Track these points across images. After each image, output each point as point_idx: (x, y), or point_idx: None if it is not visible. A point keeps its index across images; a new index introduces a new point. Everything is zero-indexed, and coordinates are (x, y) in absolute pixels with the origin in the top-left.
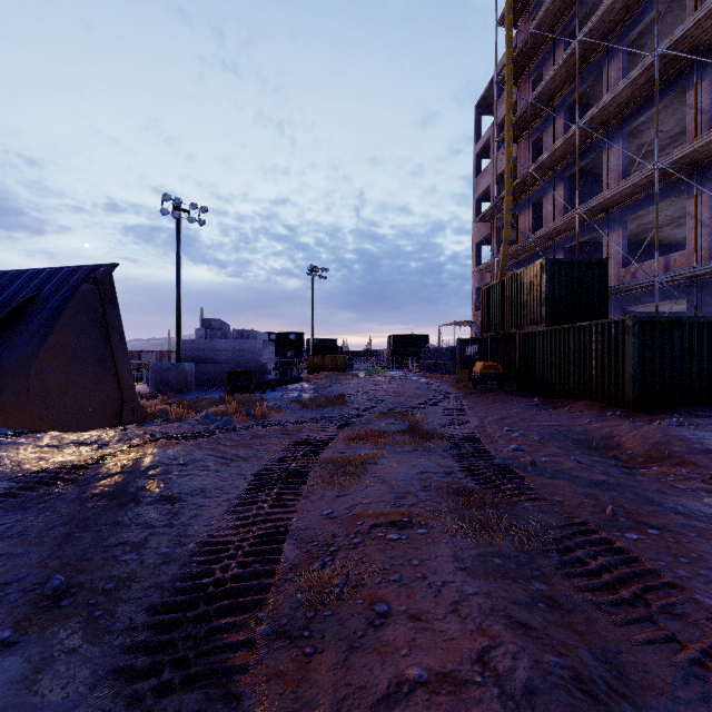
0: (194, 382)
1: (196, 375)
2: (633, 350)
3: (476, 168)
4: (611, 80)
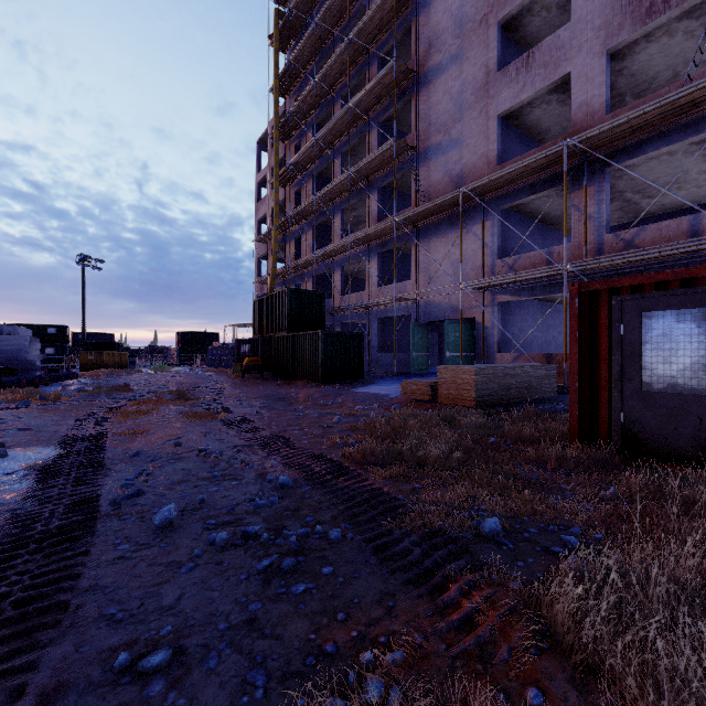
0: None
1: None
2: (322, 350)
3: (258, 195)
4: (336, 171)
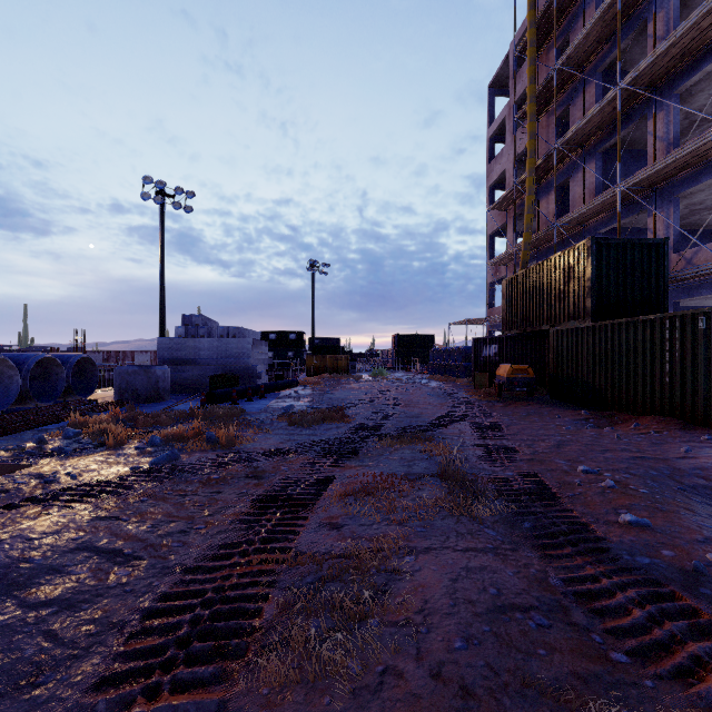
0: (167, 388)
1: (174, 379)
2: None
3: (489, 153)
4: (658, 34)
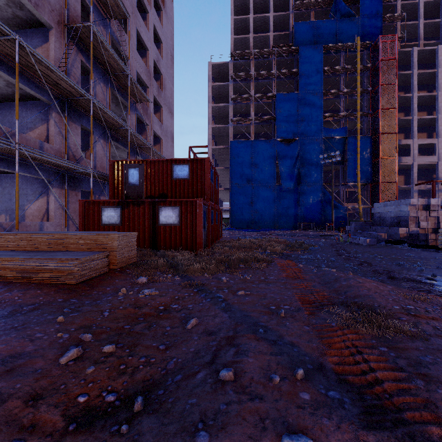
0: None
1: None
2: None
3: None
4: None
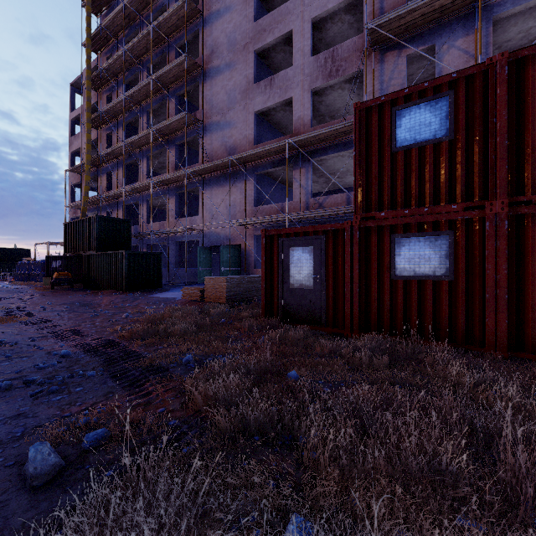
0: None
1: None
2: (125, 265)
3: (71, 130)
4: (143, 125)
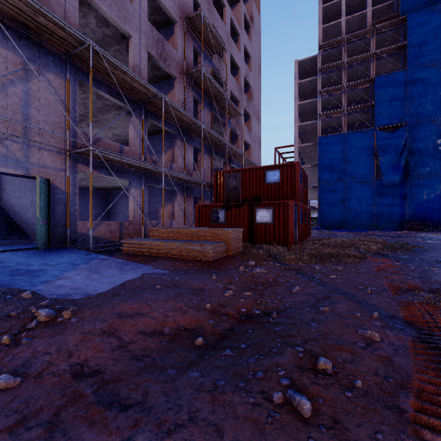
0: None
1: None
2: None
3: None
4: None
